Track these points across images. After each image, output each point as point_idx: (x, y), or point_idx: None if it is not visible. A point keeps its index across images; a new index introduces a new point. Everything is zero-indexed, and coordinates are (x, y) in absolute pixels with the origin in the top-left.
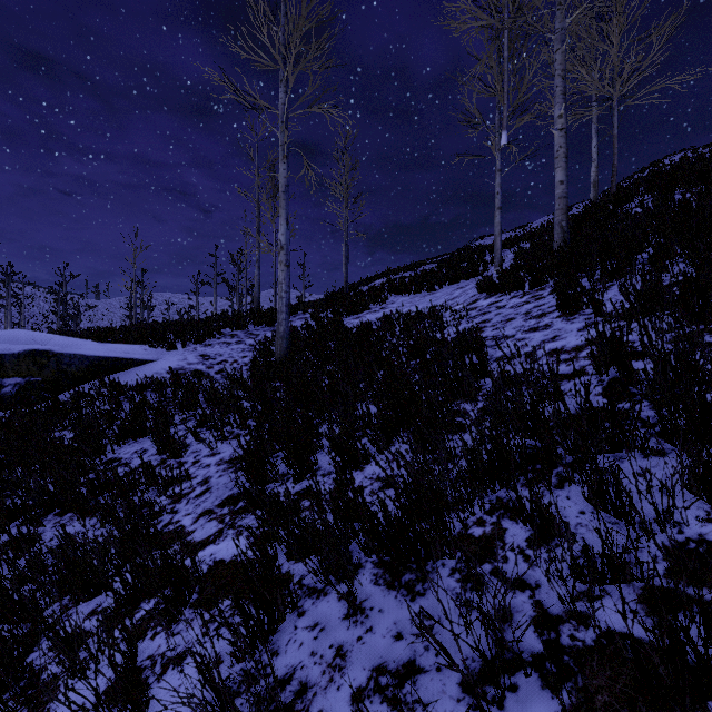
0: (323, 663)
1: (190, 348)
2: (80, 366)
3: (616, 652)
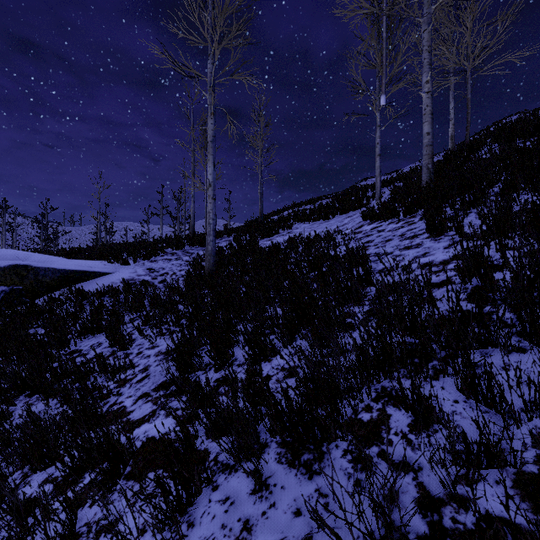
0: (231, 536)
1: (140, 263)
2: (53, 277)
3: (496, 536)
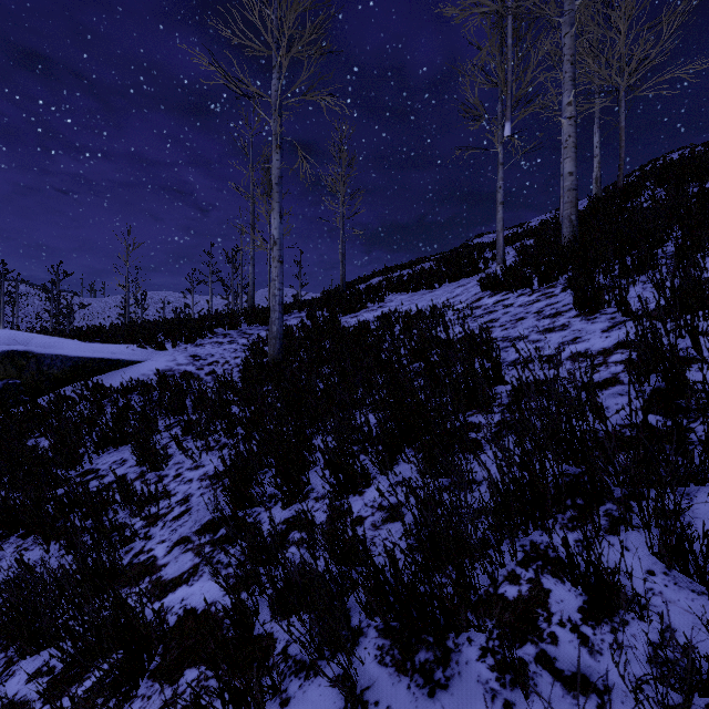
0: None
1: (181, 348)
2: (62, 367)
3: None
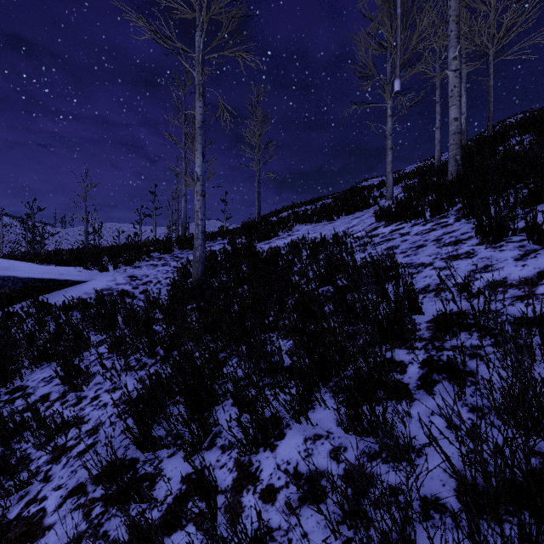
0: None
1: (121, 270)
2: (14, 287)
3: None
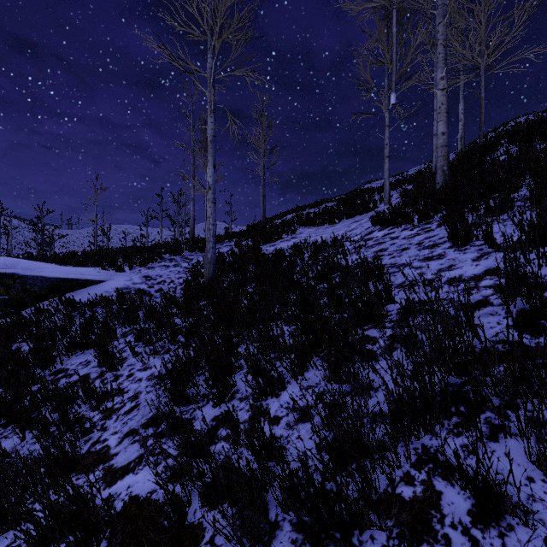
0: None
1: (136, 270)
2: (42, 286)
3: None
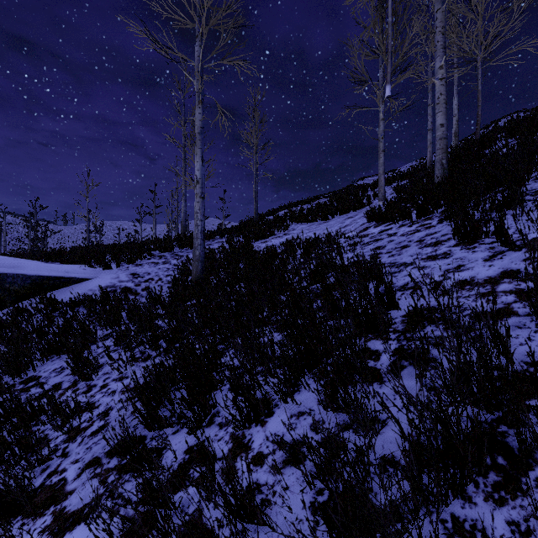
0: None
1: (123, 268)
2: (22, 284)
3: None
